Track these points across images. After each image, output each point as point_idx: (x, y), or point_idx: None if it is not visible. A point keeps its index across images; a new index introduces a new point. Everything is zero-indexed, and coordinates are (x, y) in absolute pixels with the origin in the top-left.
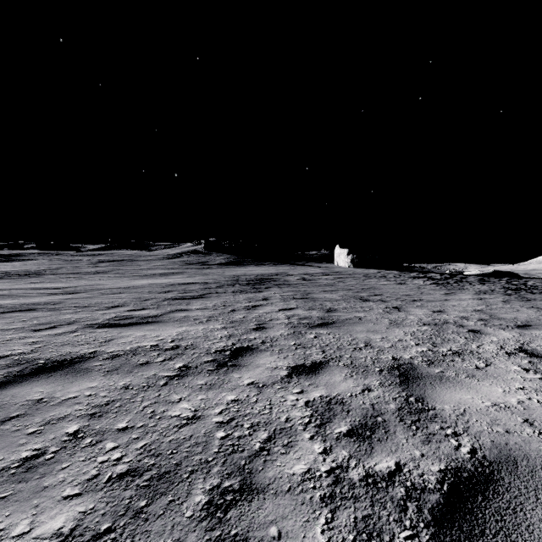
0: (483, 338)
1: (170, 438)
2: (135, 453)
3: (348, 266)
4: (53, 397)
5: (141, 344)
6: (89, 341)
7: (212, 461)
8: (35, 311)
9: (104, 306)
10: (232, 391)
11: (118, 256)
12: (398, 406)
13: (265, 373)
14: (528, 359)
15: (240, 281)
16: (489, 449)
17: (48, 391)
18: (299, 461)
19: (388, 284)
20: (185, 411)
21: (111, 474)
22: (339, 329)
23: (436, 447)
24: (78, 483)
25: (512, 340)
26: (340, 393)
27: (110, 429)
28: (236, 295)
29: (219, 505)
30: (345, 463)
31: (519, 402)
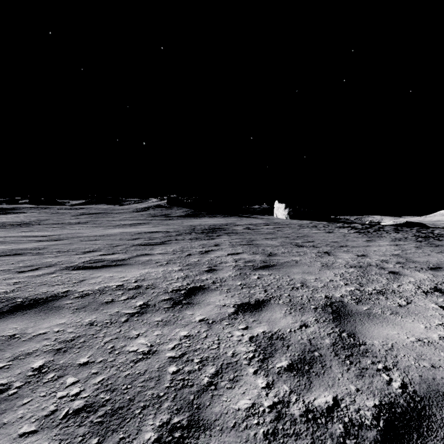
0: (402, 278)
1: (126, 372)
2: (92, 388)
3: (285, 218)
4: (25, 333)
5: (108, 284)
6: (64, 282)
7: (164, 396)
8: (22, 255)
9: (81, 251)
10: (185, 327)
11: (96, 209)
12: (332, 341)
13: (215, 310)
14: (443, 297)
15: (196, 230)
16: (418, 384)
17: (22, 327)
18: (244, 396)
19: (318, 233)
20: (141, 346)
21: (68, 410)
22: (278, 271)
23: (369, 382)
24: (35, 420)
25: (427, 280)
26: (281, 329)
27: (72, 364)
28: (192, 242)
29: (167, 442)
30: (287, 398)
31: (440, 338)
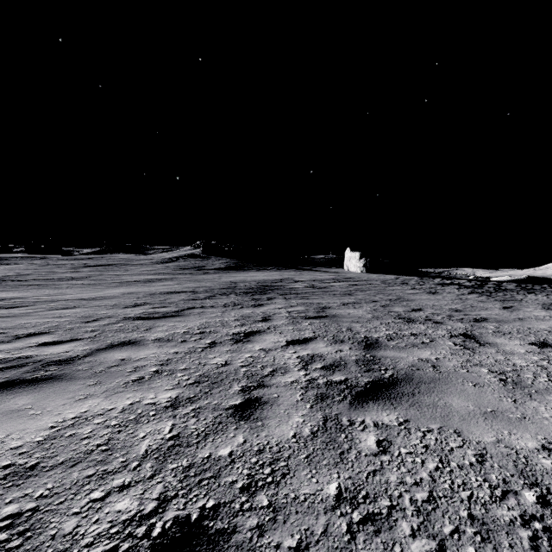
0: None
1: None
2: None
3: (360, 271)
4: None
5: None
6: None
7: None
8: None
9: (14, 335)
10: None
11: (109, 260)
12: None
13: None
14: None
15: (238, 289)
16: None
17: None
18: None
19: (417, 294)
20: None
21: None
22: (418, 408)
23: None
24: None
25: None
26: None
27: None
28: (226, 312)
29: None
30: None
31: None
